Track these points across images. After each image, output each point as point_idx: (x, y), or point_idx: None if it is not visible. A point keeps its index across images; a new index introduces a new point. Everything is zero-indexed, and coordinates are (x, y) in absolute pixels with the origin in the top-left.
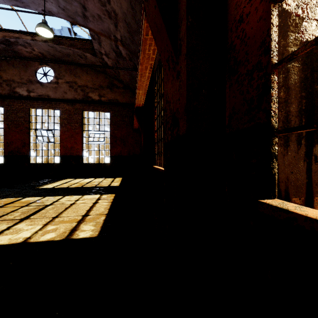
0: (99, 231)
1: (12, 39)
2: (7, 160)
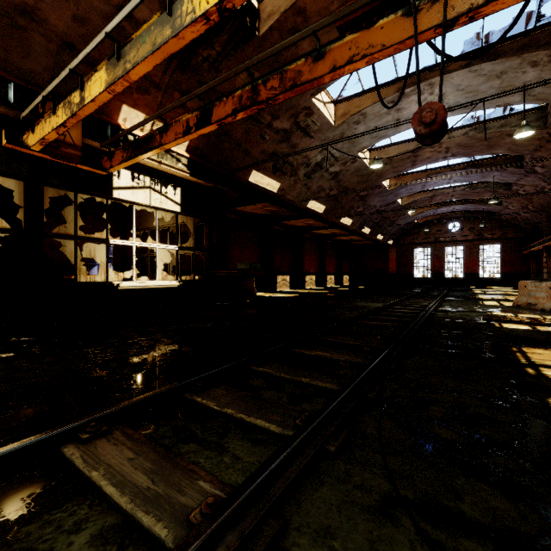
0: None
1: (444, 216)
2: (433, 276)
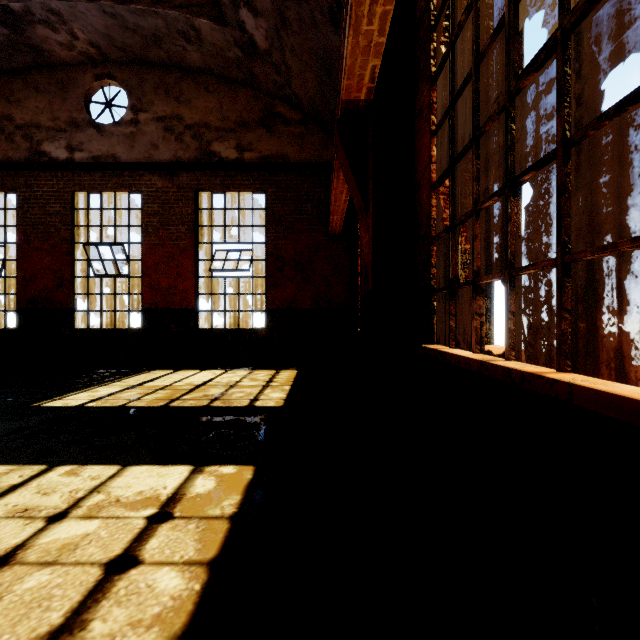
0: None
1: (17, 5)
2: (24, 321)
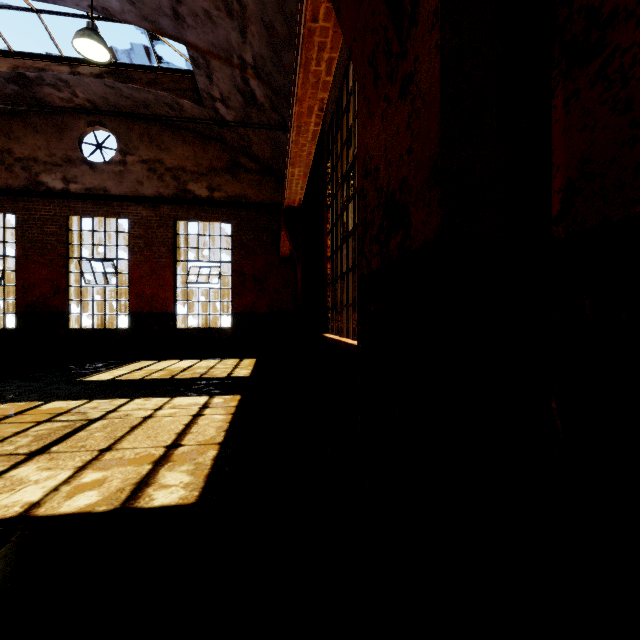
0: (201, 489)
1: (32, 74)
2: (23, 322)
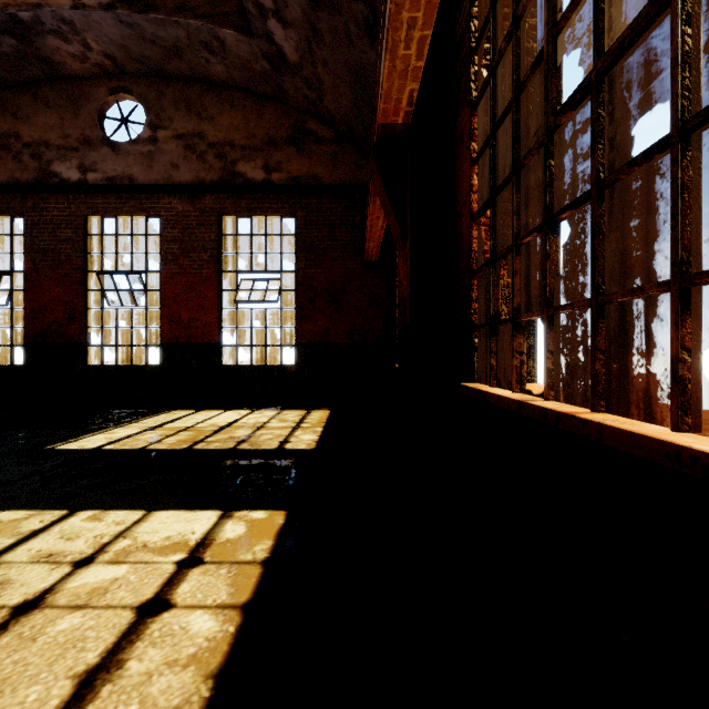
0: None
1: (26, 14)
2: (33, 357)
